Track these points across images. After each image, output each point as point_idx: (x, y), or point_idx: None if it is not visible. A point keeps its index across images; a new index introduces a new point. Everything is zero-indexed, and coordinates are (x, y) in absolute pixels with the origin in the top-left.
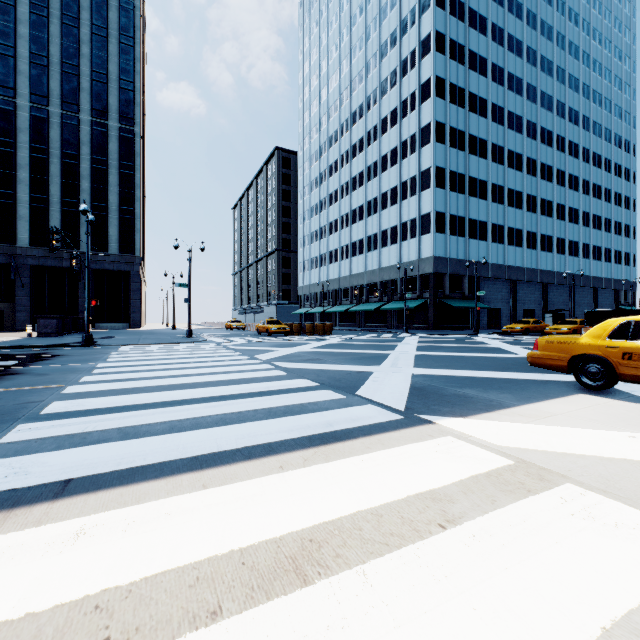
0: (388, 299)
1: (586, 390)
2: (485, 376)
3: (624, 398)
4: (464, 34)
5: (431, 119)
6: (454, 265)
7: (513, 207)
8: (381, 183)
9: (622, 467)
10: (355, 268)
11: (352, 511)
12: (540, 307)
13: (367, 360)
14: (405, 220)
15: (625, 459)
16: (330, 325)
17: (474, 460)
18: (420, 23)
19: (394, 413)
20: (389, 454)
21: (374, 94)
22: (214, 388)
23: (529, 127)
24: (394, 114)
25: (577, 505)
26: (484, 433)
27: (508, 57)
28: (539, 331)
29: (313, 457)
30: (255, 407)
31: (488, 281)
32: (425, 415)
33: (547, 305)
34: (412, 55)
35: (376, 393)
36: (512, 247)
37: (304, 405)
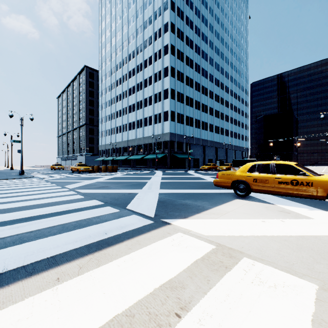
0: (147, 153)
1: (238, 197)
2: (195, 192)
3: (254, 200)
4: (183, 27)
5: (168, 64)
6: (179, 137)
7: (204, 112)
8: (144, 93)
9: (264, 241)
10: (130, 136)
11: (110, 318)
12: (214, 158)
13: (135, 186)
14: (156, 113)
15: (264, 235)
16: (116, 166)
17: (194, 248)
18: (163, 16)
19: (148, 219)
20: (143, 252)
21: (140, 46)
22: (24, 211)
23: (210, 76)
24: (150, 59)
25: (252, 274)
26: (198, 228)
27: (202, 43)
28: (215, 169)
29: (87, 264)
30: (52, 224)
31: (194, 145)
32: (166, 219)
33: (217, 157)
34: (159, 31)
35: (138, 206)
36: (203, 130)
37: (90, 219)
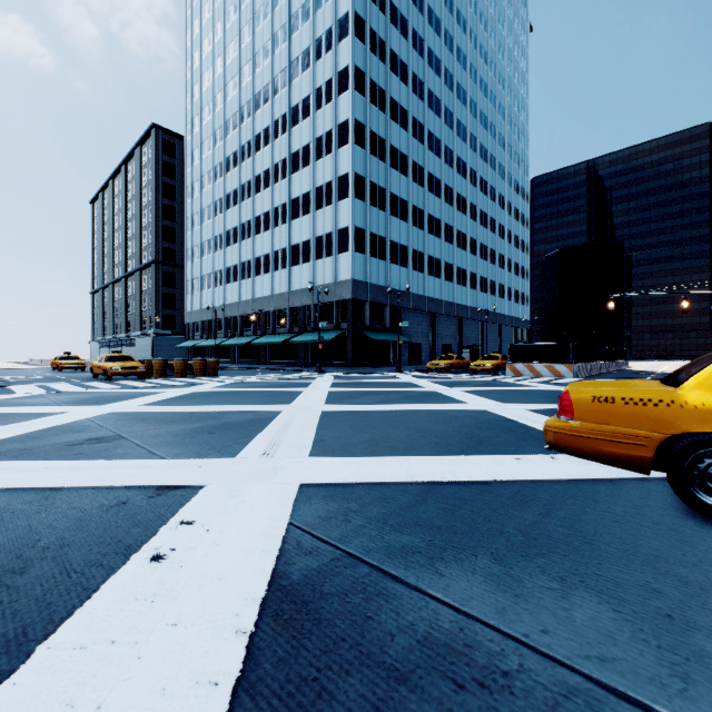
0: (300, 330)
1: (702, 519)
2: (462, 478)
3: None
4: (385, 29)
5: (350, 115)
6: (375, 292)
7: (433, 235)
8: (291, 186)
9: None
10: (259, 290)
11: None
12: (456, 342)
13: (224, 434)
14: (320, 234)
15: None
16: (214, 362)
17: None
18: None
19: None
20: None
21: (283, 75)
22: None
23: (447, 153)
24: (307, 103)
25: None
26: None
27: (428, 72)
28: (462, 367)
29: None
30: None
31: (409, 312)
32: None
33: (462, 340)
34: (328, 35)
35: None
36: (432, 277)
37: None
